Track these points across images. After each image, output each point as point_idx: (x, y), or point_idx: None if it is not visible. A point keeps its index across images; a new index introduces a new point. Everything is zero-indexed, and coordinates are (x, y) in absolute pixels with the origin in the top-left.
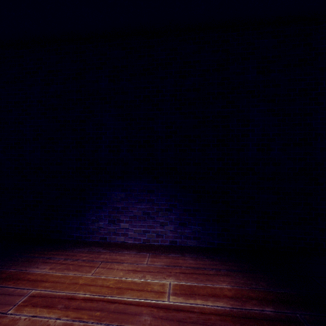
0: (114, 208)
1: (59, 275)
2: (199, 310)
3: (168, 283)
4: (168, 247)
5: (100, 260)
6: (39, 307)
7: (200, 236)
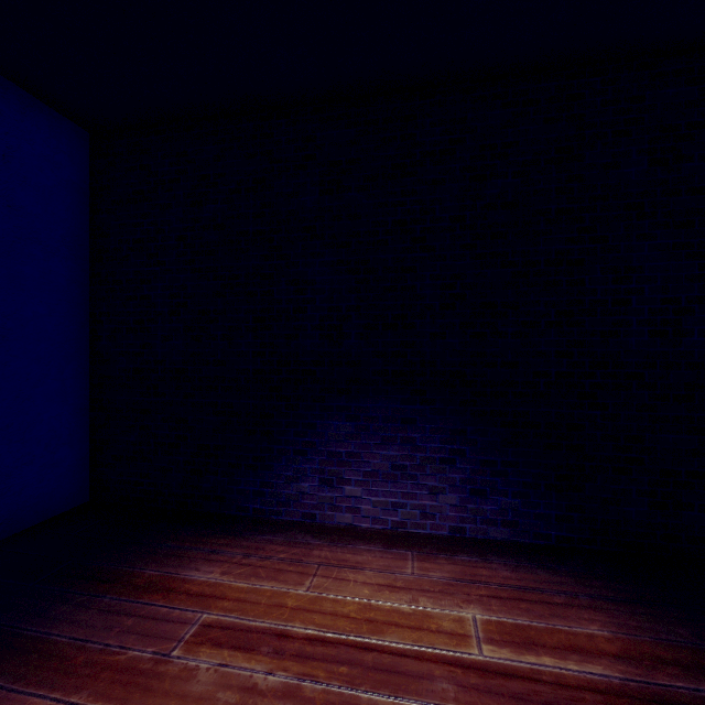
0: (331, 455)
1: (244, 588)
2: (553, 678)
3: (470, 618)
4: (449, 541)
5: (315, 561)
6: (226, 649)
7: (519, 519)
